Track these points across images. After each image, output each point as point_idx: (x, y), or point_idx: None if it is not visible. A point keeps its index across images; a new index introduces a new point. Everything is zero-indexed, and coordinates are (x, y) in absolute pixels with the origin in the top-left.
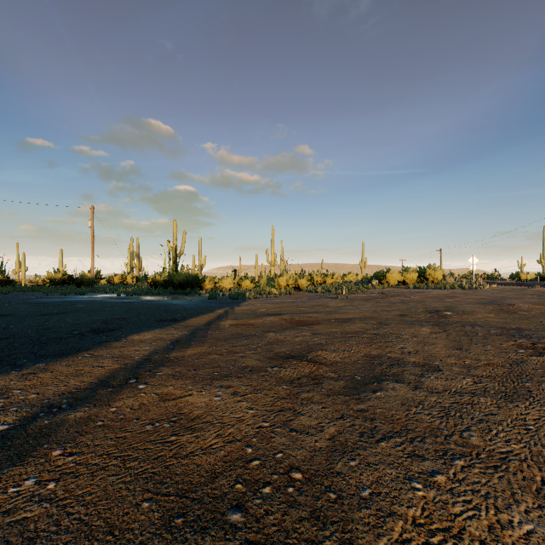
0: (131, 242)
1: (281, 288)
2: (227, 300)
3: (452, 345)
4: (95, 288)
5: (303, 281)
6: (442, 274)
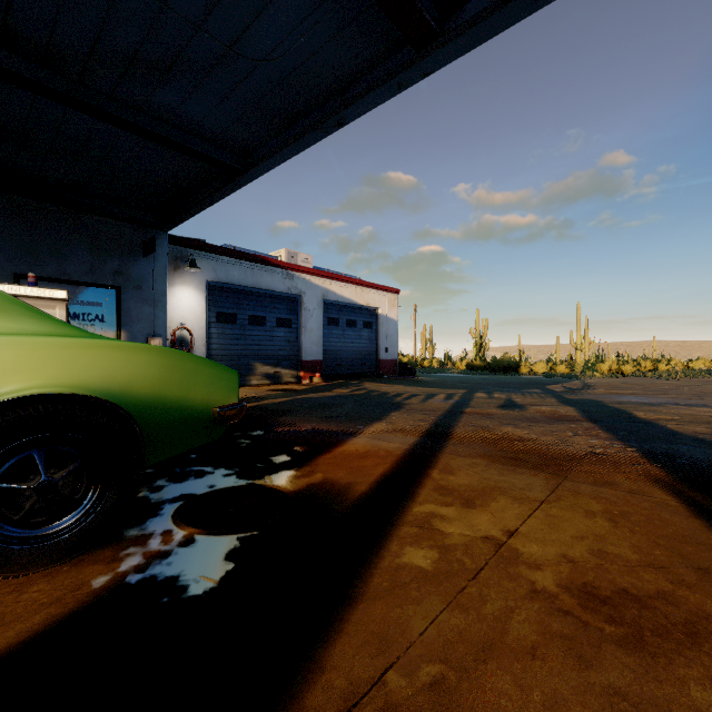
0: (424, 328)
1: (604, 372)
2: (563, 379)
3: None
4: (426, 370)
5: (628, 367)
6: None
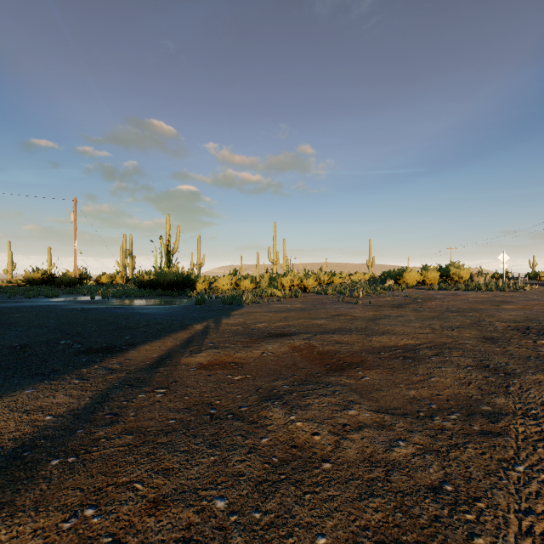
0: (124, 239)
1: (285, 289)
2: (219, 305)
3: None
4: (75, 289)
5: (310, 281)
6: (468, 273)
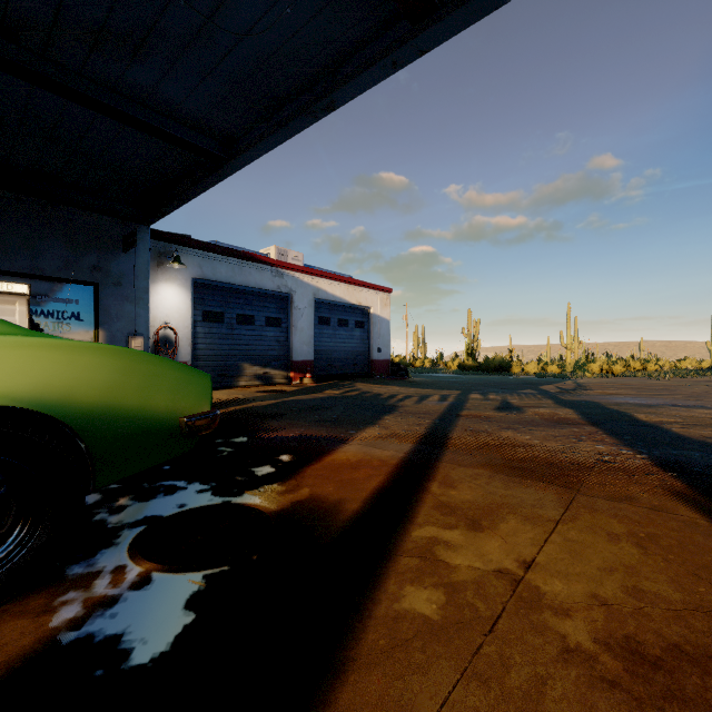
0: (416, 328)
1: (594, 372)
2: (555, 379)
3: (707, 389)
4: (418, 370)
5: (618, 367)
6: None
